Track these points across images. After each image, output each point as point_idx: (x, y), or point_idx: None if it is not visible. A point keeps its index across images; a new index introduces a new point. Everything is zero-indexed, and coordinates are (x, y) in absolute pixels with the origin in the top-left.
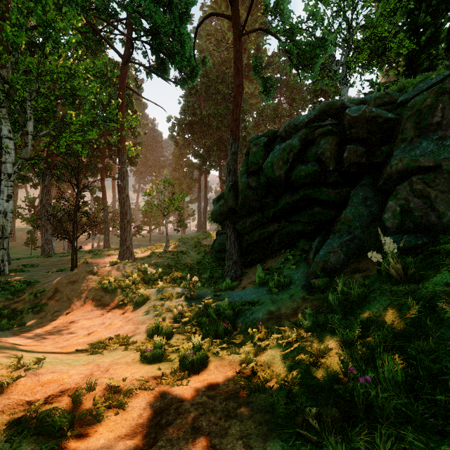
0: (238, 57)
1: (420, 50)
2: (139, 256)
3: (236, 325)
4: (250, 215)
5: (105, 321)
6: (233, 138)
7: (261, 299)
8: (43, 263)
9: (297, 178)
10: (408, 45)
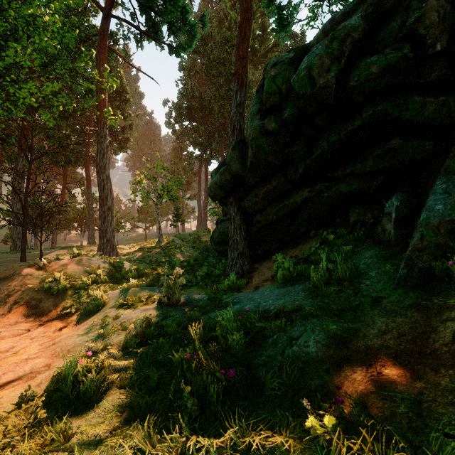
0: None
1: None
2: (124, 252)
3: (254, 373)
4: (264, 182)
5: (16, 345)
6: (238, 84)
7: (302, 308)
8: (3, 259)
9: (360, 82)
10: None
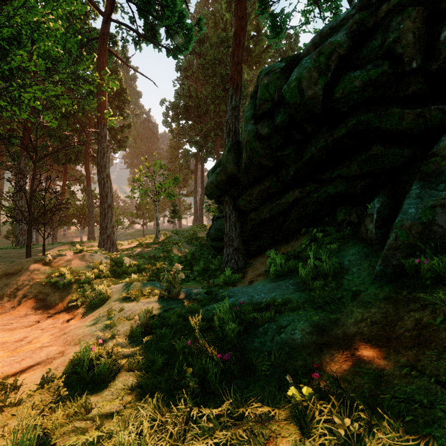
0: None
1: None
2: (124, 248)
3: (247, 357)
4: (258, 182)
5: (29, 335)
6: (233, 88)
7: (291, 301)
8: (7, 254)
9: (345, 95)
10: None
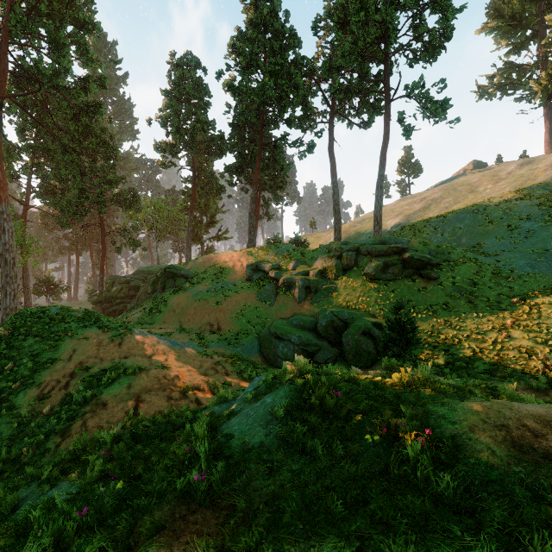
0: (104, 242)
1: (195, 225)
2: None
3: None
4: (108, 303)
5: None
6: (101, 272)
7: None
8: None
9: (119, 297)
10: (187, 225)
